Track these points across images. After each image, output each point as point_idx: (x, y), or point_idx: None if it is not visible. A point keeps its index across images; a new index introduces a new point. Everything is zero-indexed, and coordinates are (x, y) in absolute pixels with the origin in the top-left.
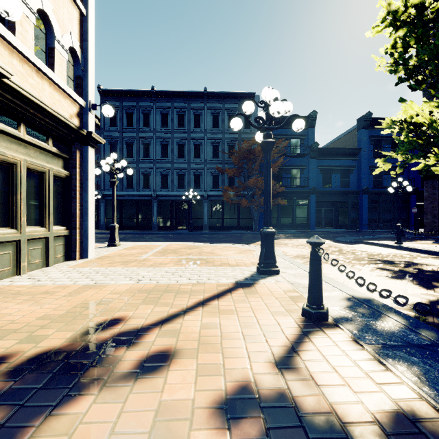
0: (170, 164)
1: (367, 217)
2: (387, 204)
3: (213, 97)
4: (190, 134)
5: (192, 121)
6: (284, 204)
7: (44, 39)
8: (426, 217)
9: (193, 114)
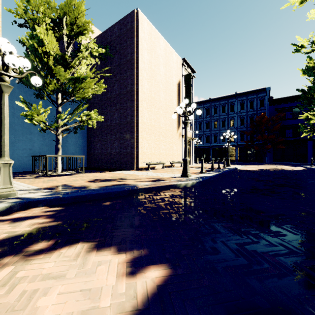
0: (218, 131)
1: None
2: None
3: (240, 95)
4: (228, 115)
5: (229, 109)
6: (283, 148)
7: None
8: None
9: (230, 105)
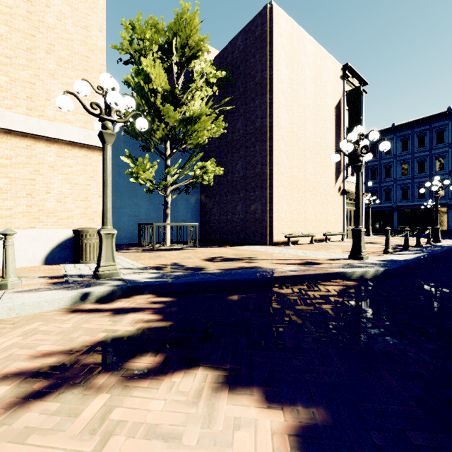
0: (410, 180)
1: None
2: None
3: None
4: (431, 151)
5: (433, 139)
6: None
7: (351, 170)
8: None
9: (435, 133)
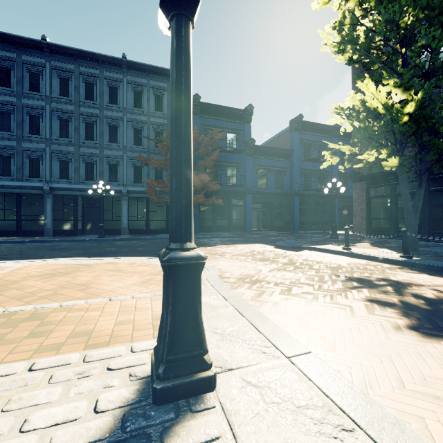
0: (73, 147)
1: (298, 219)
2: (315, 206)
3: (135, 69)
4: (103, 111)
5: (106, 95)
6: (219, 203)
7: None
8: (356, 219)
9: (108, 86)
